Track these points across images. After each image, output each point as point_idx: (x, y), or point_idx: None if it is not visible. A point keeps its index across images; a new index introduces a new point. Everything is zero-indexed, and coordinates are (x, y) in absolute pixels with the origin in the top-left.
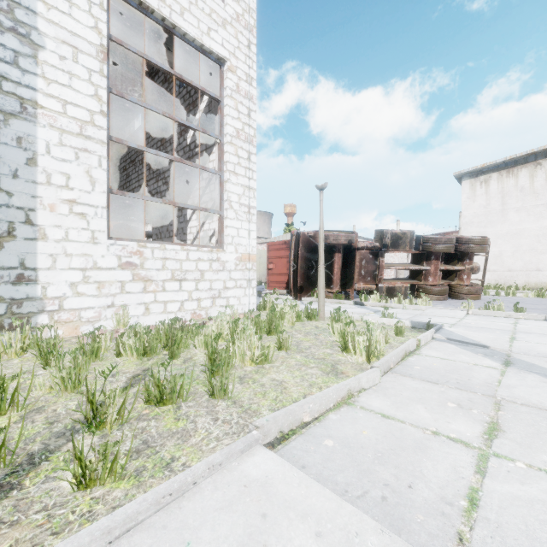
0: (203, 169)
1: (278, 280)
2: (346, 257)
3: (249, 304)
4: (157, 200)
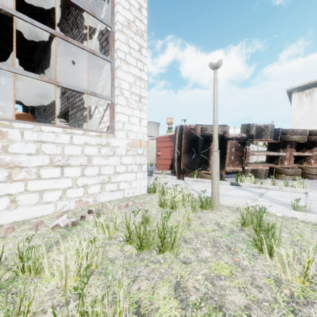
0: (92, 52)
1: (164, 163)
2: (220, 145)
3: (139, 187)
4: (32, 75)
